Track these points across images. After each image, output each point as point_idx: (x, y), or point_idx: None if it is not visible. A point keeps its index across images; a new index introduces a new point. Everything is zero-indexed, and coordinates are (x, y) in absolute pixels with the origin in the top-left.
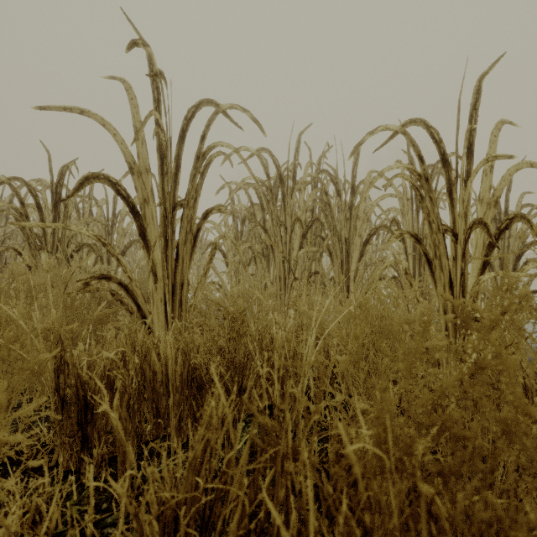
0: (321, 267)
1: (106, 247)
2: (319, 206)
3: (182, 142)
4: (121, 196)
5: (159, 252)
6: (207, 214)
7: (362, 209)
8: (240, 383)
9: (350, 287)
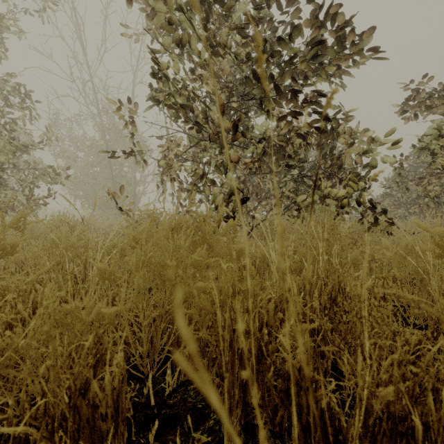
0: None
1: None
2: None
3: None
4: None
5: None
6: None
7: None
8: None
9: None
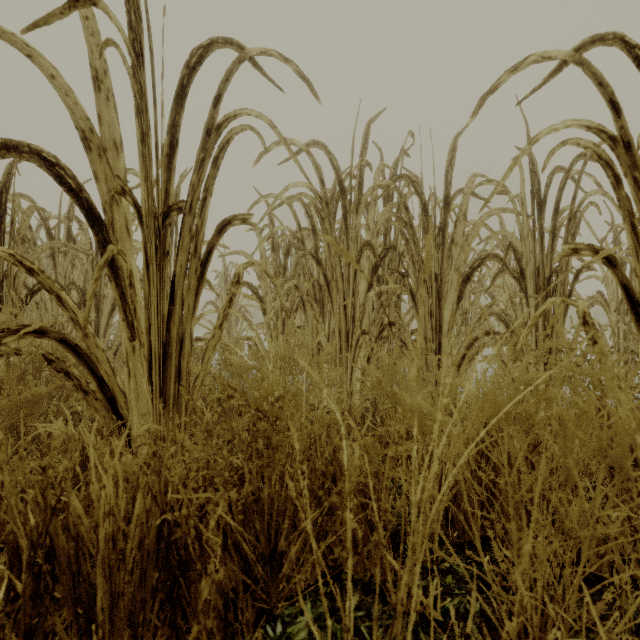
0: (400, 315)
1: (35, 276)
2: (395, 229)
3: (181, 104)
4: (66, 188)
5: (138, 287)
6: (224, 226)
7: (461, 230)
8: (272, 542)
9: (442, 345)
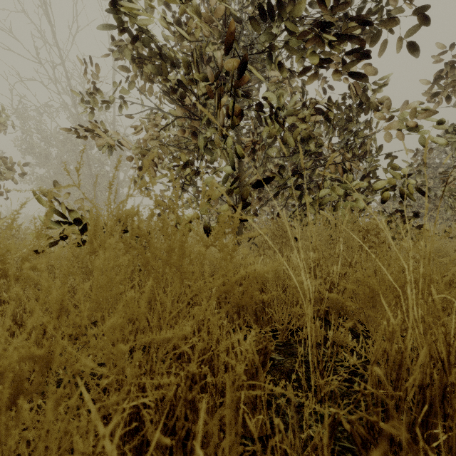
0: None
1: None
2: None
3: None
4: None
5: None
6: None
7: None
8: None
9: None
